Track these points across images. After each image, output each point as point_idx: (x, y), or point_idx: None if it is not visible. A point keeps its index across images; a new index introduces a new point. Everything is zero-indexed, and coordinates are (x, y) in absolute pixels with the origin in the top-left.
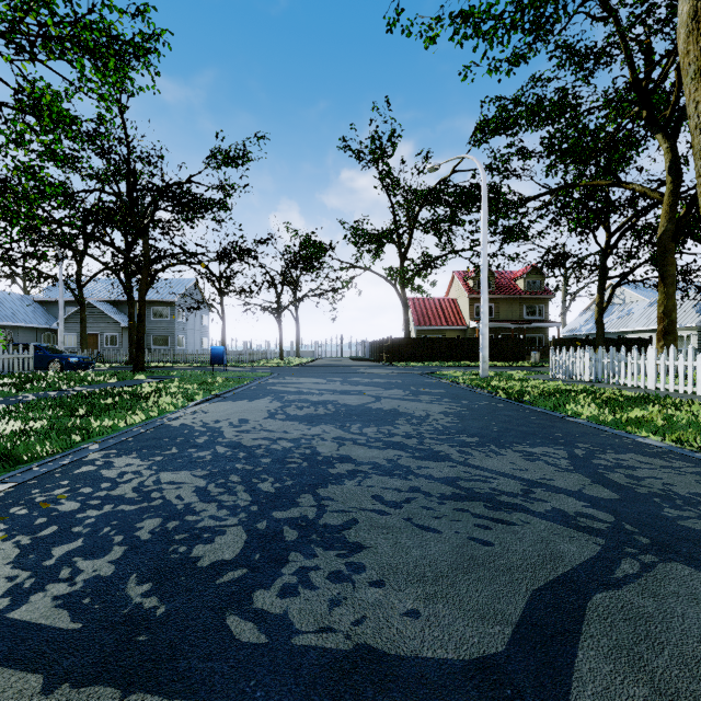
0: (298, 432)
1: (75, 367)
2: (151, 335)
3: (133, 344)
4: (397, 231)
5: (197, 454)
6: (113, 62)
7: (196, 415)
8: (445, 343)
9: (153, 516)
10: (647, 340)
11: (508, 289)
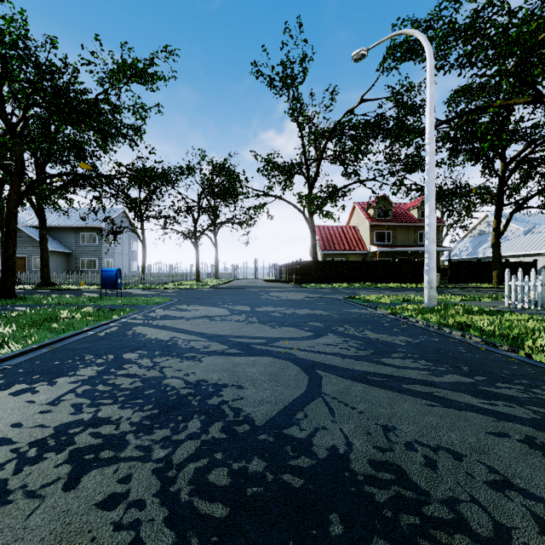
0: None
1: None
2: (80, 259)
3: (44, 266)
4: (305, 162)
5: None
6: None
7: None
8: (350, 265)
9: None
10: (532, 263)
11: (404, 218)
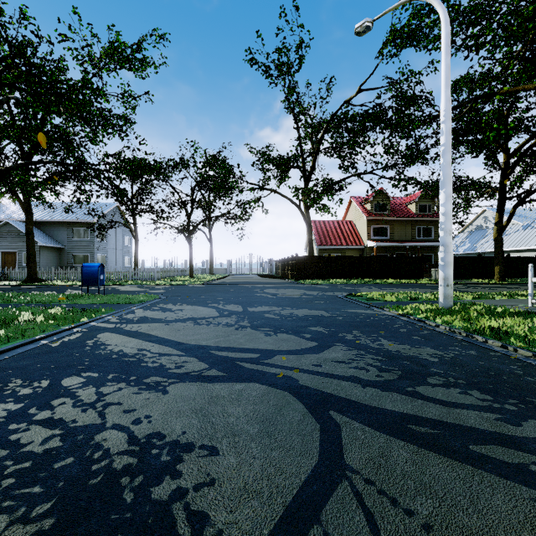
0: None
1: None
2: (72, 254)
3: (30, 261)
4: (301, 155)
5: None
6: None
7: None
8: (348, 261)
9: None
10: (534, 258)
11: (402, 212)
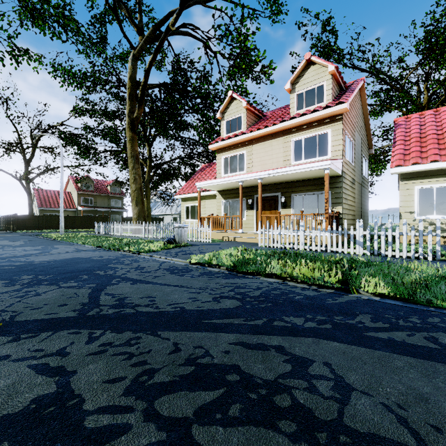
0: None
1: None
2: None
3: None
4: (22, 146)
5: None
6: None
7: None
8: (59, 219)
9: None
10: (162, 218)
11: (102, 190)
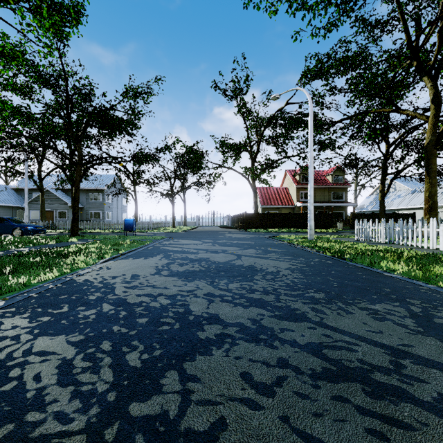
0: (176, 287)
1: (31, 233)
2: (89, 211)
3: None
4: (249, 143)
5: (83, 312)
6: (45, 11)
7: (100, 271)
8: (281, 216)
9: None
10: (412, 214)
11: (321, 182)
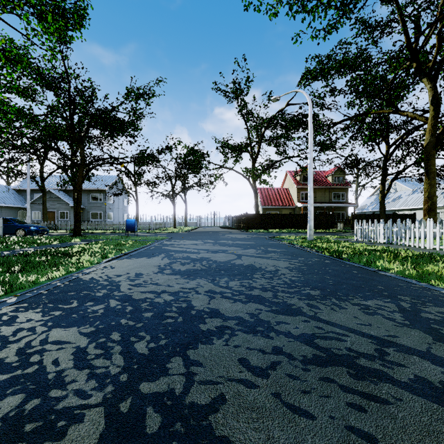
0: (178, 285)
1: (34, 233)
2: (90, 212)
3: None
4: (250, 144)
5: (92, 307)
6: (50, 16)
7: (105, 270)
8: (281, 217)
9: (18, 390)
10: (412, 215)
11: (322, 182)
